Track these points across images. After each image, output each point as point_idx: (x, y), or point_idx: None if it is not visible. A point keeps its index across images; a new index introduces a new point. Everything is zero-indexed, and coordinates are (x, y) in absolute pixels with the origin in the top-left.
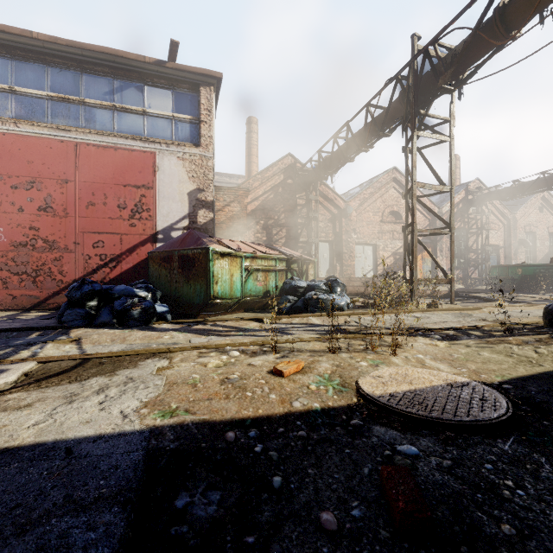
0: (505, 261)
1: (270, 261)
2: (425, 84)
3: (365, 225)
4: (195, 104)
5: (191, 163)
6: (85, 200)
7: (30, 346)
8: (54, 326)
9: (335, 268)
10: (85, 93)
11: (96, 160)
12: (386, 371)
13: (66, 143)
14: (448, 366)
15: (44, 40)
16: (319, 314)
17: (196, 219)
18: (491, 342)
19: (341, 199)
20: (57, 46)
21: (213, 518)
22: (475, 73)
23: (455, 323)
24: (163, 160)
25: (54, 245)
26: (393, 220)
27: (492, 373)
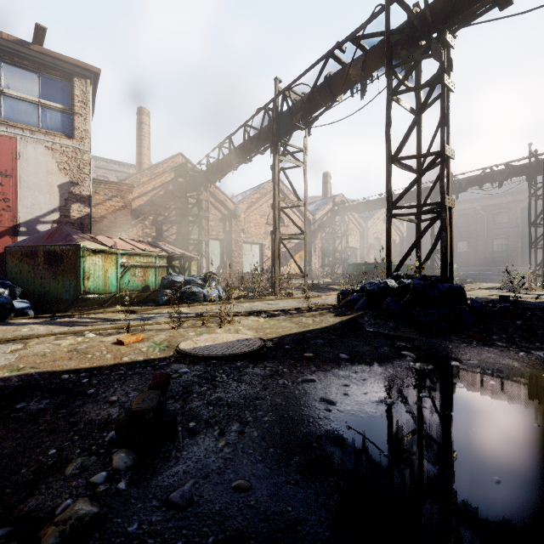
0: (361, 260)
1: (149, 258)
2: (286, 118)
3: (253, 226)
4: (68, 93)
5: (62, 155)
6: None
7: None
8: None
9: (226, 264)
10: None
11: None
12: (206, 337)
13: None
14: (254, 332)
15: None
16: (189, 305)
17: (69, 213)
18: (294, 316)
19: (231, 201)
20: None
21: (42, 408)
22: (317, 119)
23: (293, 307)
24: (27, 147)
25: None
26: None
27: (275, 334)
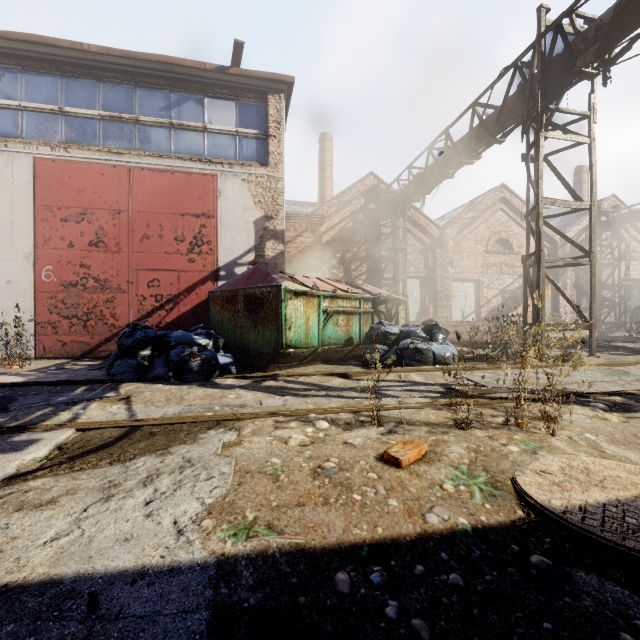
0: None
1: (352, 301)
2: (555, 70)
3: (465, 256)
4: (262, 115)
5: (257, 186)
6: (140, 232)
7: (72, 406)
8: (103, 379)
9: (427, 310)
10: (139, 110)
11: (151, 186)
12: (552, 462)
13: (119, 167)
14: None
15: (95, 52)
16: (419, 369)
17: (263, 253)
18: None
19: (435, 225)
20: (109, 58)
21: None
22: (629, 48)
23: (611, 384)
24: (226, 183)
25: (106, 285)
26: (501, 250)
27: None
